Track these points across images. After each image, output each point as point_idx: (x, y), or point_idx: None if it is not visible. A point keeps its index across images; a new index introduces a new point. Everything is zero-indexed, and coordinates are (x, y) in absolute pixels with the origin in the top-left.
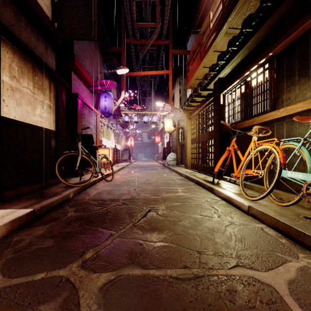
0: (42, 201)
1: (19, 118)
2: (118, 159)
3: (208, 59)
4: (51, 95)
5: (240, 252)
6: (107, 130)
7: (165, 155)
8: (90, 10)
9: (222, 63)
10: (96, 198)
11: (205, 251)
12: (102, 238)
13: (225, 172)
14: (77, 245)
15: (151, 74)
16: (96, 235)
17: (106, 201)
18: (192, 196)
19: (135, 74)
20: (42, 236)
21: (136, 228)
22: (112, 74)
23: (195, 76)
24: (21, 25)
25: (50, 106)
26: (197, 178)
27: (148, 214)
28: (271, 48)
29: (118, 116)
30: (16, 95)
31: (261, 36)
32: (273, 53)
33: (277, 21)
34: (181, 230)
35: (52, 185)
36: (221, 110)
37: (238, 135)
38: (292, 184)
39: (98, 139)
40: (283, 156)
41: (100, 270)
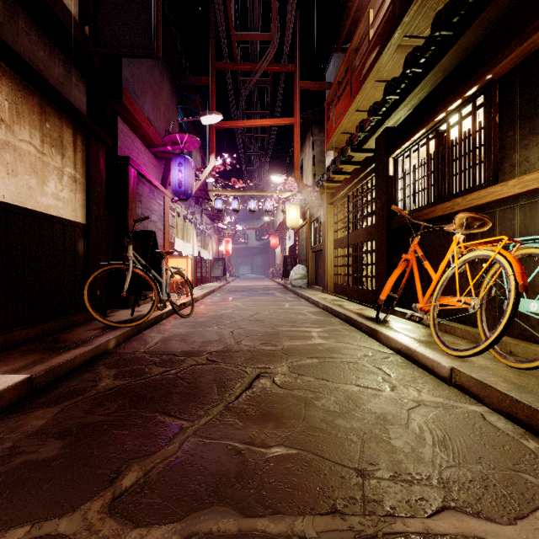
0: (52, 357)
1: (13, 200)
2: (204, 276)
3: (365, 95)
4: (77, 159)
5: (448, 472)
6: (183, 224)
7: (287, 269)
8: (150, 2)
9: (392, 101)
10: (159, 349)
11: (374, 470)
12: (161, 437)
13: (398, 301)
14: (108, 454)
15: (263, 124)
16: (150, 432)
17: (177, 356)
18: (339, 345)
19: (233, 124)
20: (40, 433)
21: (231, 415)
22: (192, 126)
23: (341, 127)
24: (17, 26)
25: (75, 179)
26: (345, 310)
27: (255, 383)
28: (491, 65)
29: (204, 201)
30: (6, 154)
31: (470, 44)
32: (495, 74)
33: (502, 13)
34: (320, 418)
35: (78, 325)
36: (390, 186)
37: (423, 233)
38: (532, 325)
39: (167, 241)
40: (521, 270)
41: (149, 521)
